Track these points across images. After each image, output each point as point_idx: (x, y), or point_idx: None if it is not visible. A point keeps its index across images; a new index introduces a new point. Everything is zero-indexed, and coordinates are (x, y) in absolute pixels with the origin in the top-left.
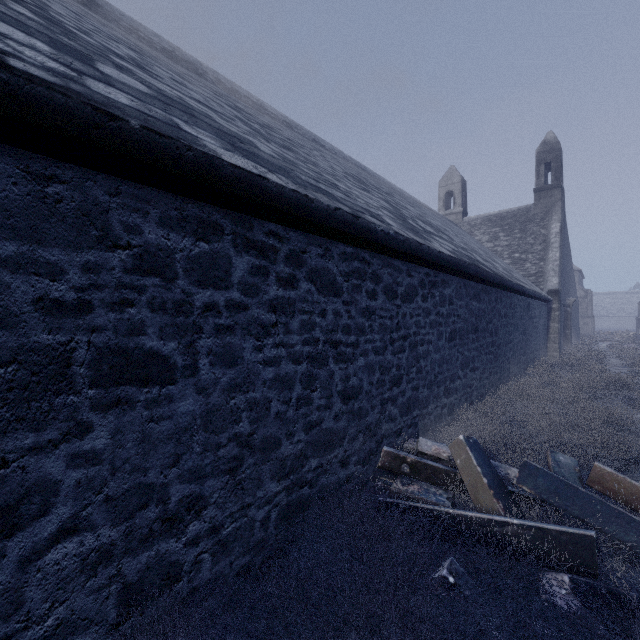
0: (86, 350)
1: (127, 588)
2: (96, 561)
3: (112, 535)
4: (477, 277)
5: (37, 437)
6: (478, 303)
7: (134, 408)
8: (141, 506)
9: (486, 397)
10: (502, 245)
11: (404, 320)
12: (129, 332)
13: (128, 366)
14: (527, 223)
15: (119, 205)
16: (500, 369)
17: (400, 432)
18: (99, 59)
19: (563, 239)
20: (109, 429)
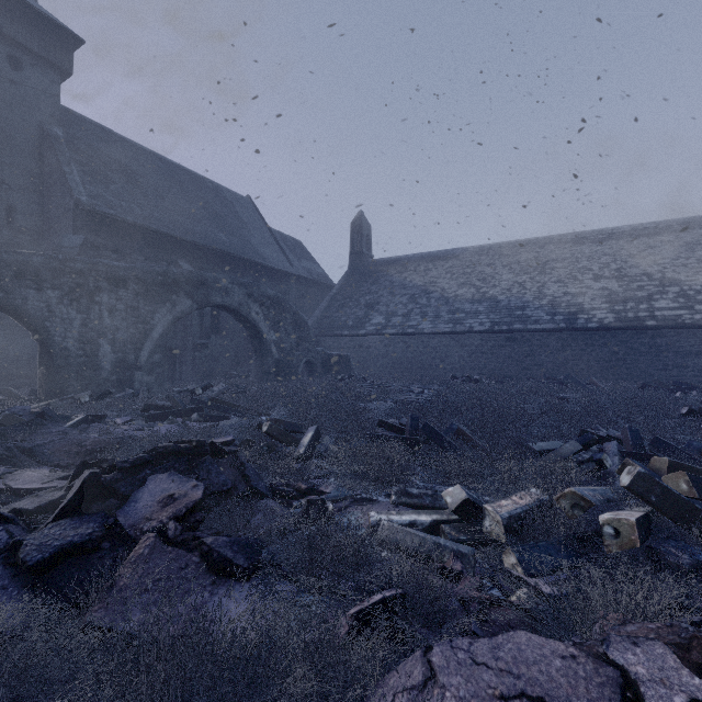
0: (693, 351)
1: (699, 382)
2: (695, 376)
3: (697, 374)
4: None
5: (688, 360)
6: None
7: (700, 359)
8: (701, 372)
9: None
10: None
11: None
12: (700, 349)
13: (699, 353)
14: None
15: (698, 332)
16: None
17: None
18: (694, 304)
19: None
20: (697, 361)
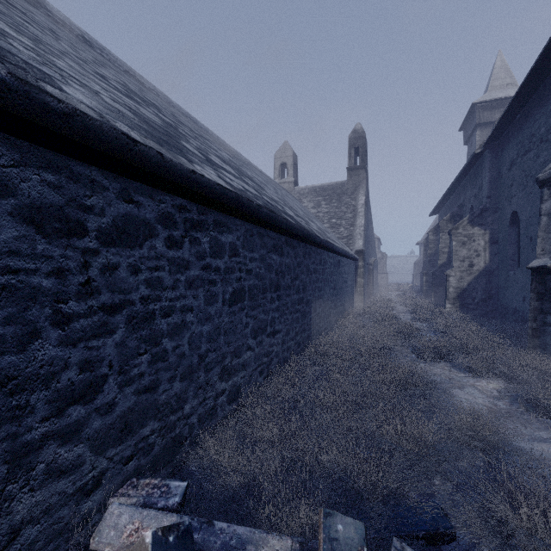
0: None
1: None
2: None
3: None
4: (274, 225)
5: None
6: (280, 257)
7: None
8: None
9: (291, 360)
10: (323, 212)
11: (111, 277)
12: None
13: None
14: (342, 195)
15: None
16: (309, 326)
17: (96, 483)
18: None
19: (367, 210)
20: None
